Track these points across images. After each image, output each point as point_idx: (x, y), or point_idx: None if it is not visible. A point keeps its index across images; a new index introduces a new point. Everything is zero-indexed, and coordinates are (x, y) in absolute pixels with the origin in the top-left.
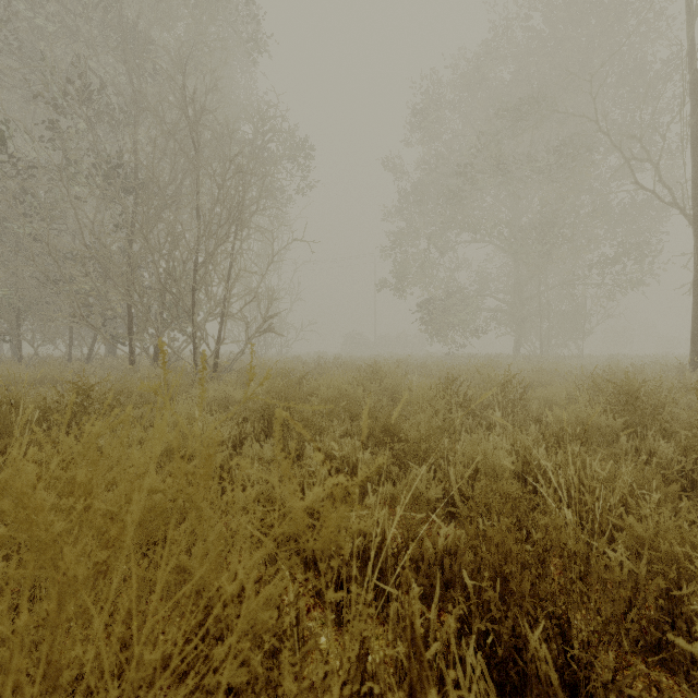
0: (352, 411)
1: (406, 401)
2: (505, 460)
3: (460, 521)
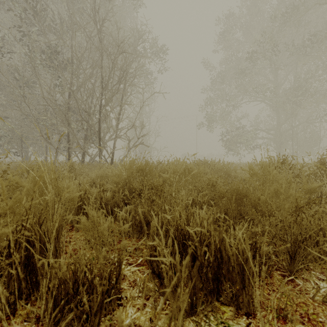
0: (196, 184)
1: (251, 174)
2: None
3: None
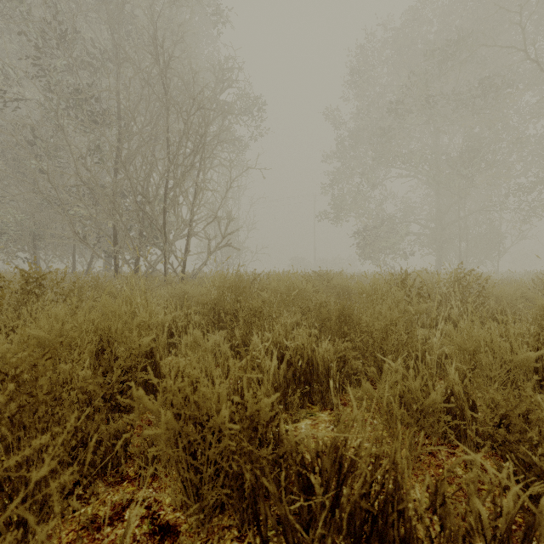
0: (302, 305)
1: (361, 293)
2: (522, 355)
3: (468, 440)
